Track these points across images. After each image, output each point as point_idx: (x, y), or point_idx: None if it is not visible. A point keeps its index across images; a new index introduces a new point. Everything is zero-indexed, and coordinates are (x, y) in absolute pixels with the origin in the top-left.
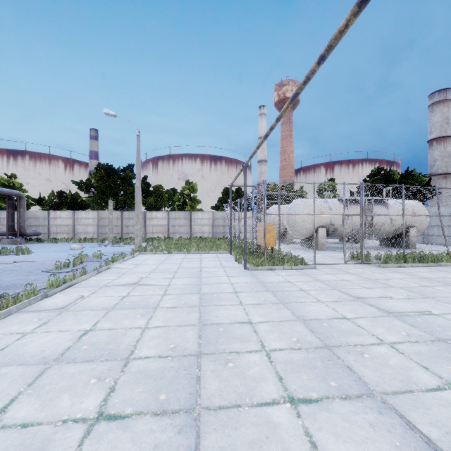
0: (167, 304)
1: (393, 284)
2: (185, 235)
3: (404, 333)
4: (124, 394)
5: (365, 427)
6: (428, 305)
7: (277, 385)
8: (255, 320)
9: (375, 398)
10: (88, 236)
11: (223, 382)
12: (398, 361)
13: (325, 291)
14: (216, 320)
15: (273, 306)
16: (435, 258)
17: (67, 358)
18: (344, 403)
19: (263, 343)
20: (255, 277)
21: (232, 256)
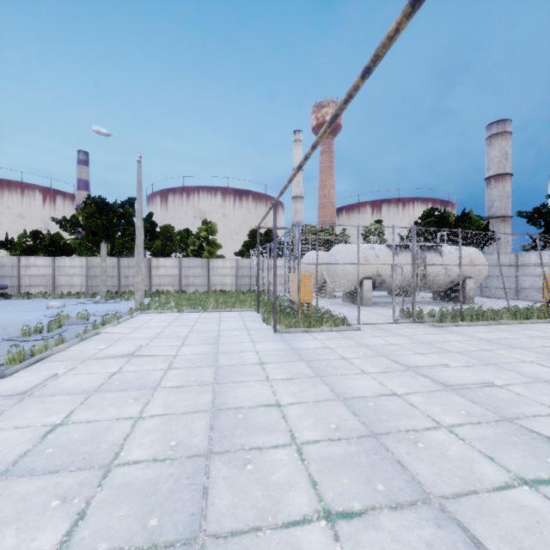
0: (171, 383)
1: (450, 348)
2: (202, 288)
3: (464, 412)
4: (98, 521)
5: (420, 549)
6: (490, 374)
7: (310, 494)
8: (284, 401)
9: (432, 505)
10: (73, 290)
11: (239, 493)
12: (458, 450)
13: (371, 359)
14: (235, 404)
15: (308, 380)
16: (495, 315)
17: (20, 469)
18: (394, 515)
19: (293, 433)
20: (287, 343)
21: (260, 315)
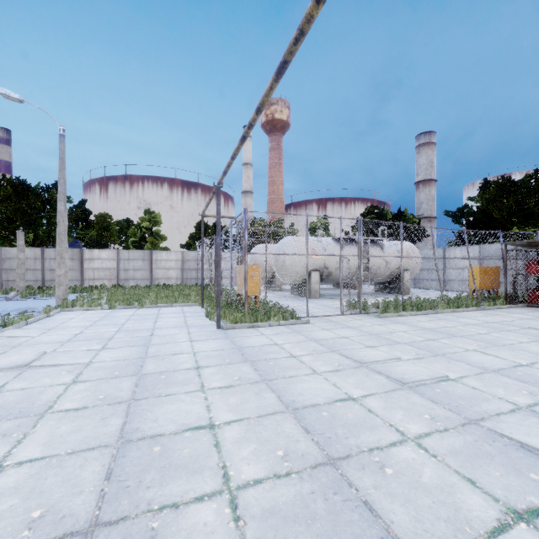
0: (69, 404)
1: (398, 339)
2: (143, 282)
3: (428, 416)
4: None
5: None
6: (442, 366)
7: None
8: (220, 419)
9: None
10: None
11: None
12: (433, 473)
13: (322, 355)
14: (152, 429)
15: (252, 387)
16: (432, 305)
17: None
18: None
19: (227, 471)
20: (230, 341)
21: (204, 310)
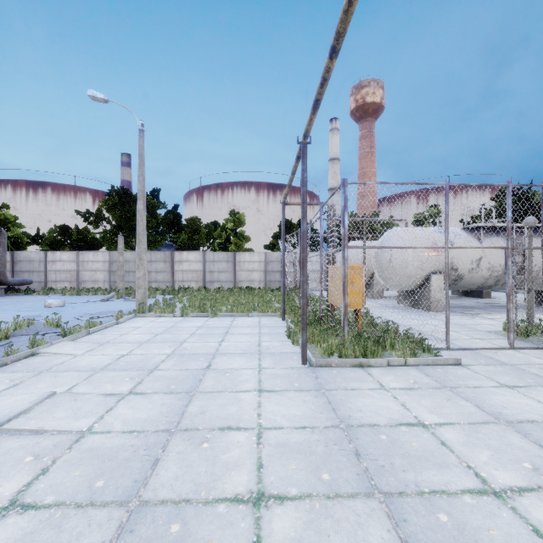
0: None
1: None
2: (227, 285)
3: None
4: None
5: None
6: None
7: None
8: None
9: None
10: (97, 285)
11: None
12: None
13: None
14: None
15: None
16: None
17: None
18: None
19: None
20: (326, 399)
21: (285, 324)
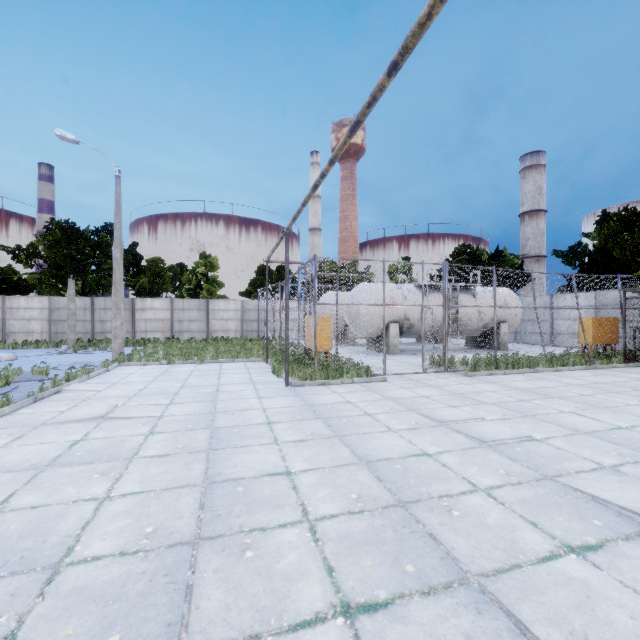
0: (152, 451)
1: (485, 399)
2: (199, 335)
3: (503, 471)
4: None
5: None
6: (528, 427)
7: (325, 584)
8: (296, 468)
9: (470, 586)
10: (31, 337)
11: (234, 590)
12: (498, 516)
13: (399, 414)
14: (233, 474)
15: (325, 442)
16: (531, 363)
17: None
18: (426, 602)
19: (305, 508)
20: (300, 398)
21: (269, 366)
